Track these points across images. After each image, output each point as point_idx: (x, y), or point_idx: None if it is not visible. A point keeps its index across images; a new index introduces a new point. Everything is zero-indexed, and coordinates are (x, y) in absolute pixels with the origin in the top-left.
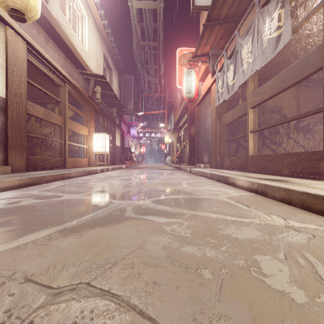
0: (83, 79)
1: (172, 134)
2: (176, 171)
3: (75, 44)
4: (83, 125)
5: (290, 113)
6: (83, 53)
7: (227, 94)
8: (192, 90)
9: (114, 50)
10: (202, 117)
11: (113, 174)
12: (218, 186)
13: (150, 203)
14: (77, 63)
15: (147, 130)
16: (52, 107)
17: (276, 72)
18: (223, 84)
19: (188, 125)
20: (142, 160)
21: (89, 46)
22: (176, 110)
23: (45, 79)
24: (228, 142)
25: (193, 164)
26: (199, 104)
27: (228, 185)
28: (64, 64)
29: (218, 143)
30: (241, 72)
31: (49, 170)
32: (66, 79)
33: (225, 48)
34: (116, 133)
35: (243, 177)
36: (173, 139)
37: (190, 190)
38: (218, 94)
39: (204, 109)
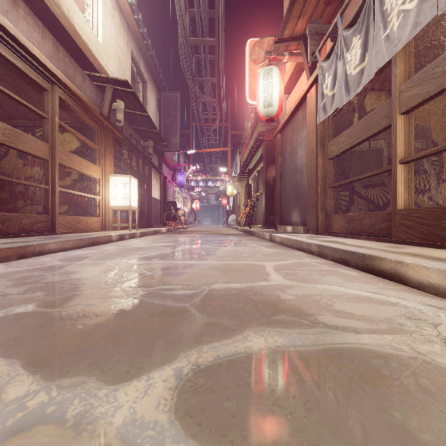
0: (93, 87)
1: (238, 182)
2: (247, 238)
3: (76, 24)
4: (94, 163)
5: (443, 138)
6: (92, 43)
7: (344, 95)
8: (273, 101)
9: (149, 50)
10: (288, 150)
11: (137, 244)
12: (355, 278)
13: (164, 415)
14: (81, 58)
15: (201, 177)
16: (43, 133)
17: (425, 62)
18: (334, 79)
19: (263, 165)
20: (194, 220)
21: (105, 36)
22: (244, 147)
23: (20, 79)
24: (337, 188)
25: (272, 227)
26: (282, 129)
27: (375, 276)
28: (54, 54)
29: (322, 190)
30: (383, 40)
31: (11, 239)
32: (54, 77)
33: (341, 9)
34: (153, 179)
35: (425, 260)
36: (239, 190)
37: (297, 296)
38: (324, 101)
39: (292, 135)
